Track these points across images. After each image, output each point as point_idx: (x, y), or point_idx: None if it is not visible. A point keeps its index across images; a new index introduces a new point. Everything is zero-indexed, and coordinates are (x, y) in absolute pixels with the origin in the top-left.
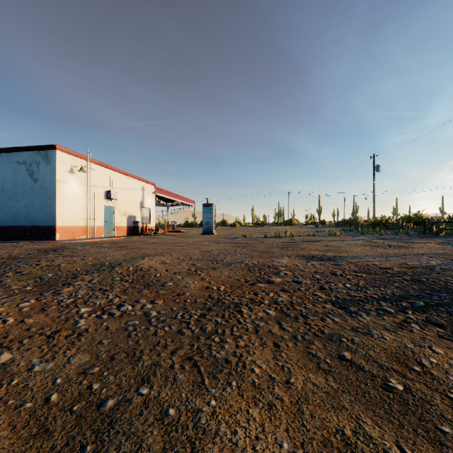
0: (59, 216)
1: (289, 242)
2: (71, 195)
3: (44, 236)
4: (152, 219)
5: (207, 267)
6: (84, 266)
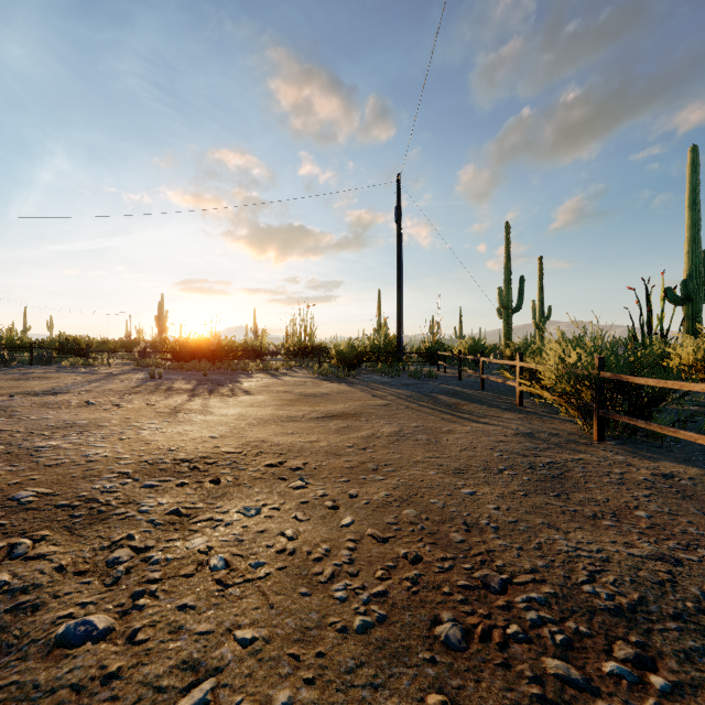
0: None
1: None
2: None
3: None
4: None
5: None
6: None
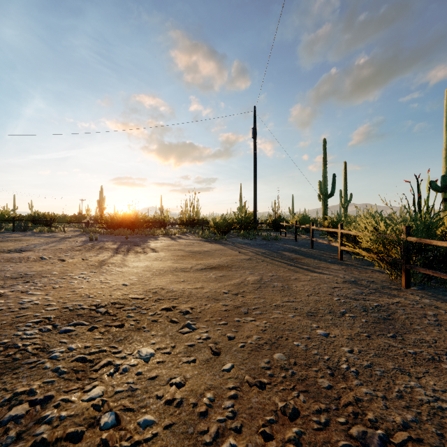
0: None
1: None
2: None
3: None
4: None
5: None
6: None
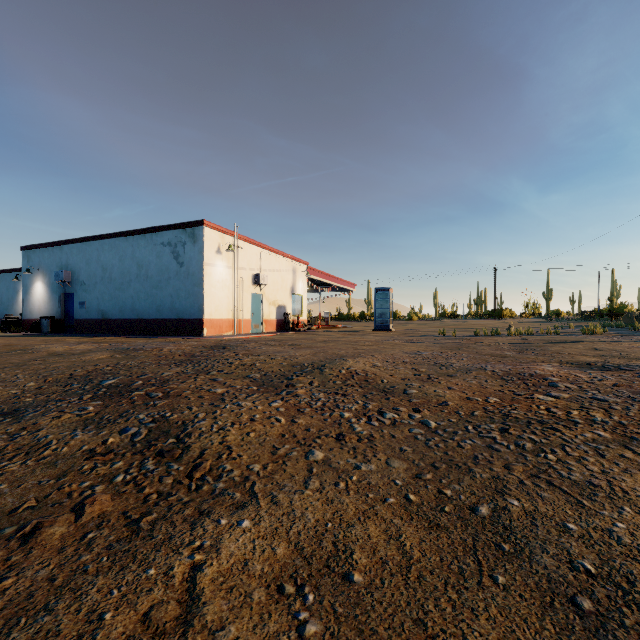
0: (206, 307)
1: (523, 343)
2: (218, 280)
3: (191, 331)
4: (304, 310)
5: (438, 374)
6: (283, 367)
